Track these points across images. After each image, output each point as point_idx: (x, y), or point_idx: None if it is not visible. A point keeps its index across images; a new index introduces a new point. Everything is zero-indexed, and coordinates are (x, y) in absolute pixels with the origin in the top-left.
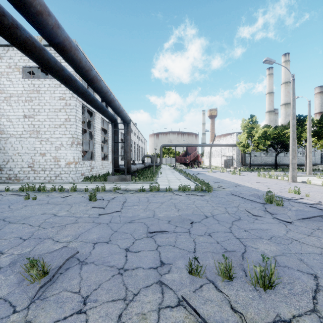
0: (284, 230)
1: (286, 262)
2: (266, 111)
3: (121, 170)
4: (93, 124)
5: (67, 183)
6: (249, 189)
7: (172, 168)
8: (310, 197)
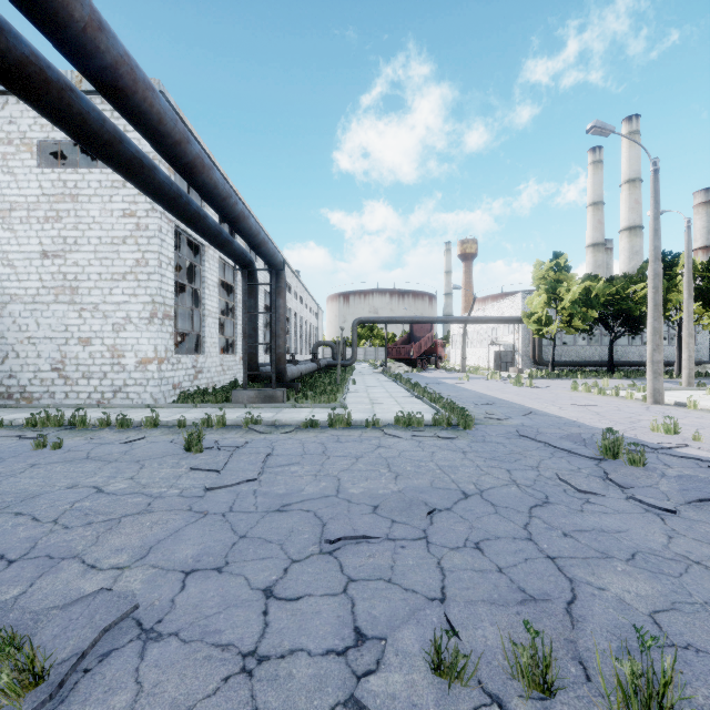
0: (663, 534)
1: (687, 633)
2: (587, 245)
3: (264, 376)
4: (201, 273)
5: (140, 408)
6: (557, 422)
7: (380, 371)
8: (703, 441)
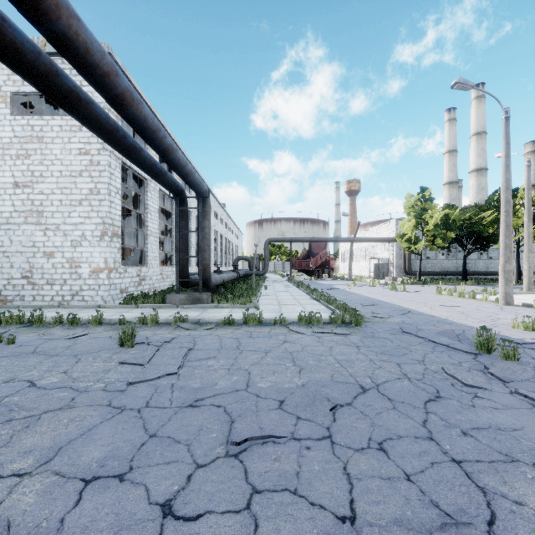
0: None
1: None
2: (444, 183)
3: (193, 283)
4: (144, 201)
5: (92, 308)
6: (431, 320)
7: (286, 279)
8: None
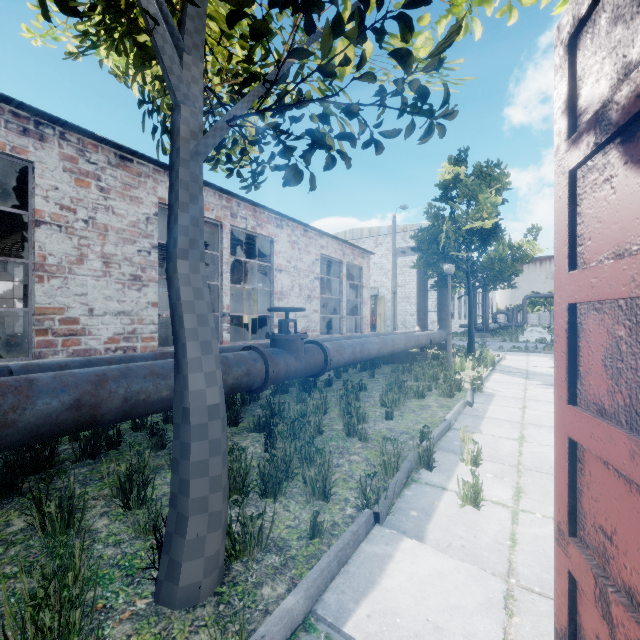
0: None
1: None
2: None
3: (478, 328)
4: None
5: None
6: None
7: (546, 331)
8: None
